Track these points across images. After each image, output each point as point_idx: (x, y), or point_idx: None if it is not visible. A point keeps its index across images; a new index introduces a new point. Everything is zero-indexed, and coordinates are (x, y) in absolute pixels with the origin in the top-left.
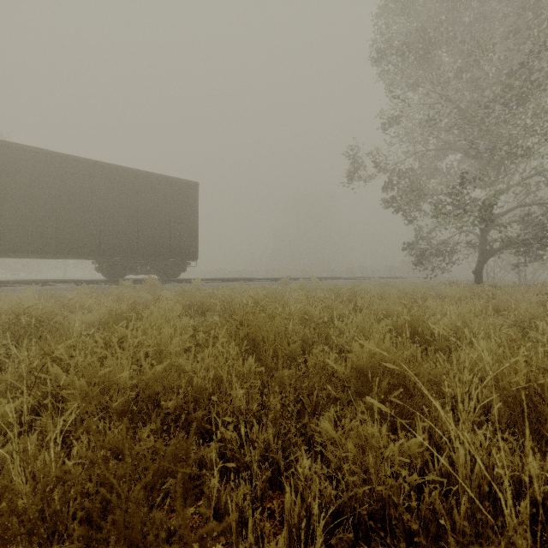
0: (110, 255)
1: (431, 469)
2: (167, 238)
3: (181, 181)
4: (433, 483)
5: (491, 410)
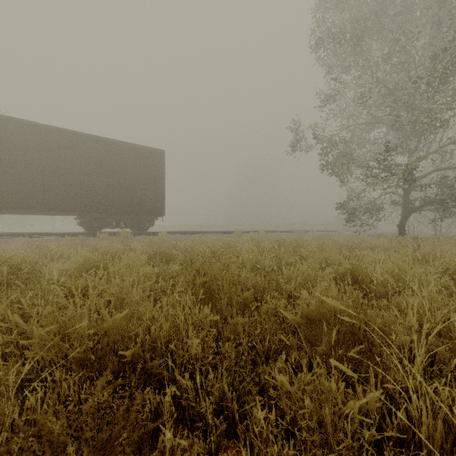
0: (90, 212)
1: (387, 423)
2: (138, 197)
3: (150, 149)
4: (391, 439)
5: (437, 357)
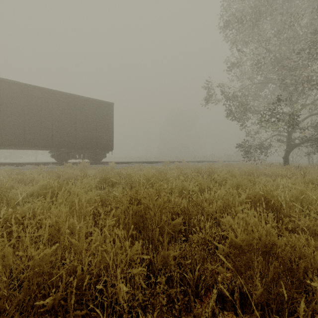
0: (59, 147)
1: None
2: (94, 137)
3: (103, 102)
4: None
5: None
